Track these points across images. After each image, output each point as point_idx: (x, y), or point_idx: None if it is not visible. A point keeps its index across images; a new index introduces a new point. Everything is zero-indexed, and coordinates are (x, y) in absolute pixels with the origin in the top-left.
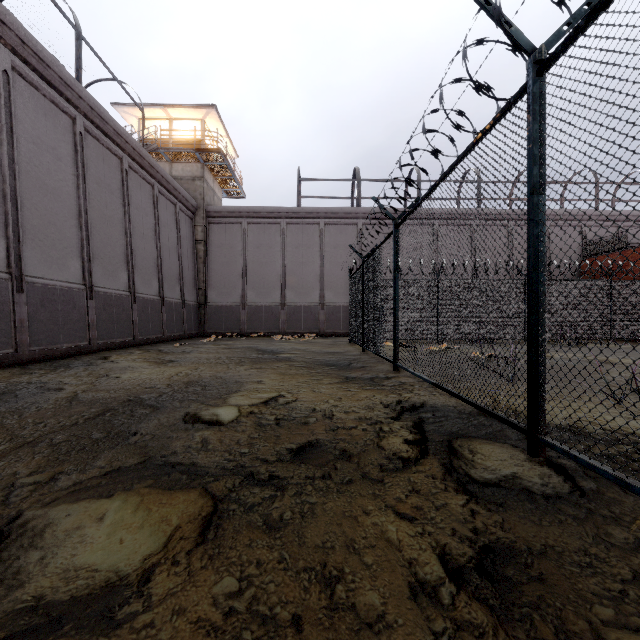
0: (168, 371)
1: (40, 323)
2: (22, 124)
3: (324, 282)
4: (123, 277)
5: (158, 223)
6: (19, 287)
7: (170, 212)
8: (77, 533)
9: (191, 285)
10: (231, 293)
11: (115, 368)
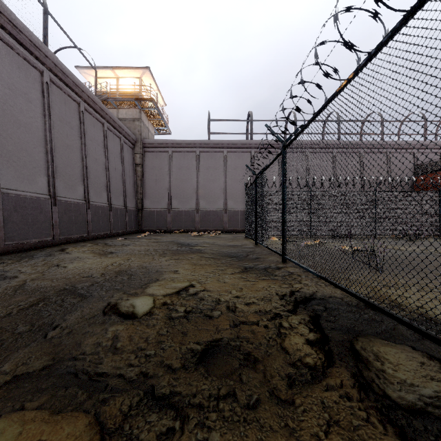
0: (106, 261)
1: (13, 224)
2: None
3: (227, 193)
4: (80, 190)
5: (107, 151)
6: None
7: (116, 143)
8: None
9: (132, 196)
10: (160, 201)
11: (66, 258)
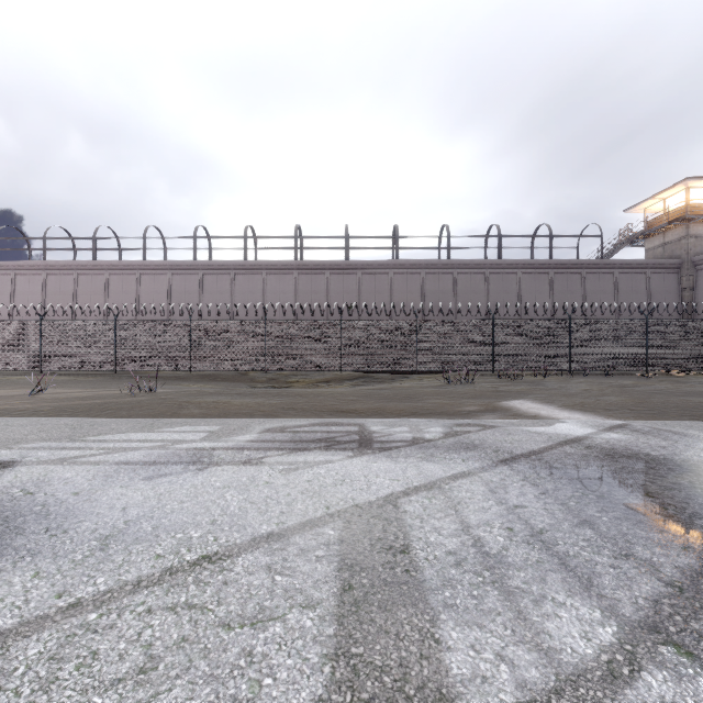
0: None
1: None
2: (525, 289)
3: None
4: None
5: (617, 294)
6: None
7: (637, 281)
8: None
9: None
10: None
11: None
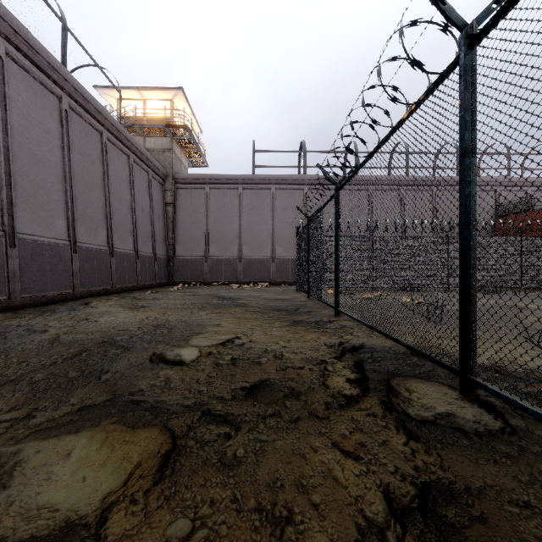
0: (140, 315)
1: (30, 274)
2: (15, 102)
3: (275, 239)
4: (103, 234)
5: (133, 188)
6: (12, 243)
7: (143, 179)
8: (44, 470)
9: (161, 241)
10: (196, 248)
11: (94, 313)
